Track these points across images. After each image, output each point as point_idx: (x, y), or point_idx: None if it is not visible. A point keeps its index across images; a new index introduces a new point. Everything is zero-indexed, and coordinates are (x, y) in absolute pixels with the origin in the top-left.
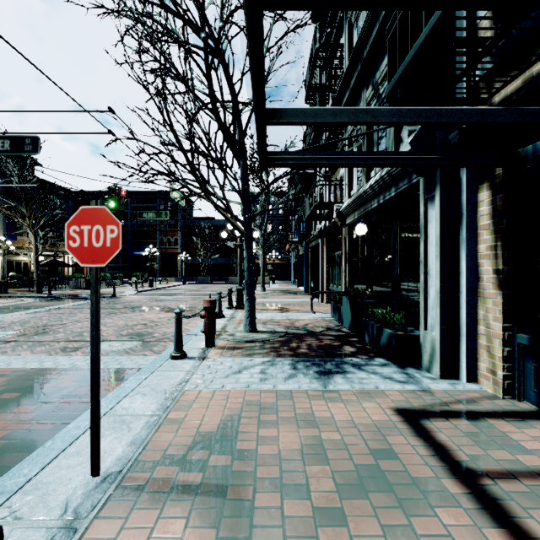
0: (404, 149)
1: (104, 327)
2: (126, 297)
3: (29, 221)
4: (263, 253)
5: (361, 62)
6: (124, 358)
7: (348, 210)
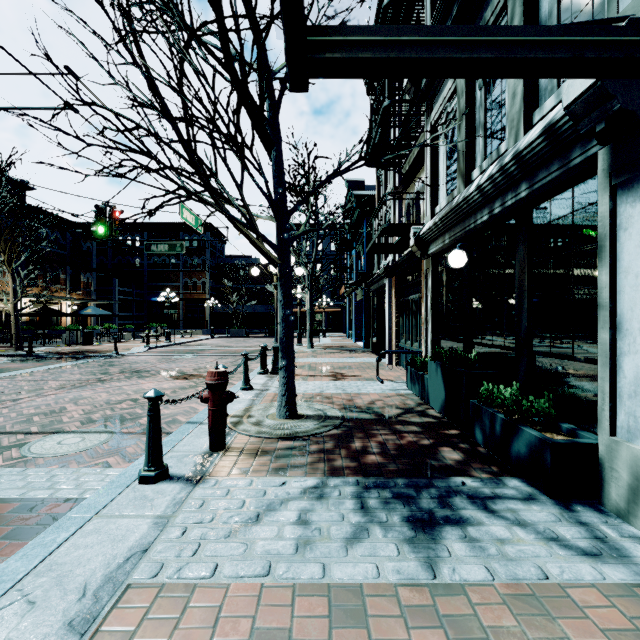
0: (578, 86)
1: (72, 406)
2: (131, 356)
3: (4, 256)
4: (311, 298)
5: None
6: (67, 472)
7: (432, 233)
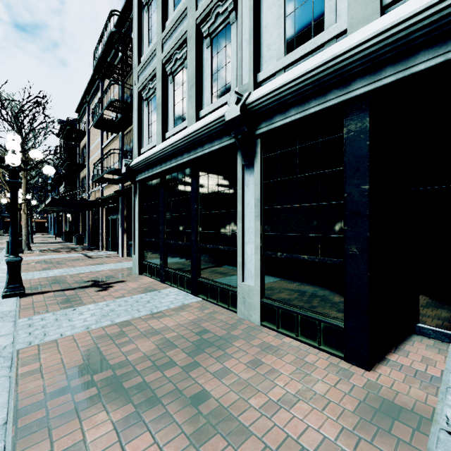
0: None
1: None
2: None
3: None
4: None
5: None
6: None
7: None
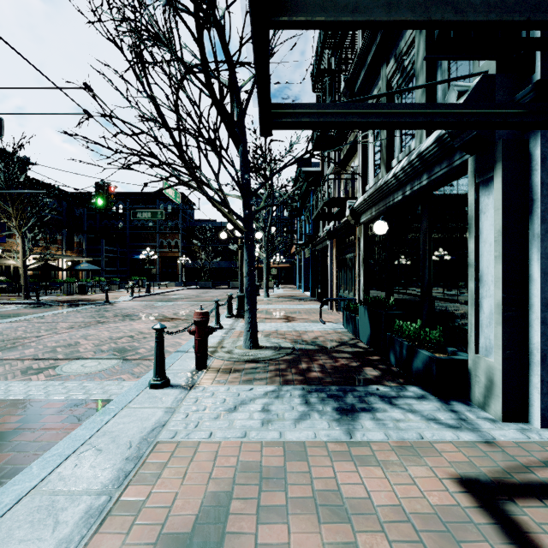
0: None
1: (83, 341)
2: (120, 303)
3: (16, 222)
4: (267, 256)
5: (381, 31)
6: (94, 384)
7: (363, 206)
